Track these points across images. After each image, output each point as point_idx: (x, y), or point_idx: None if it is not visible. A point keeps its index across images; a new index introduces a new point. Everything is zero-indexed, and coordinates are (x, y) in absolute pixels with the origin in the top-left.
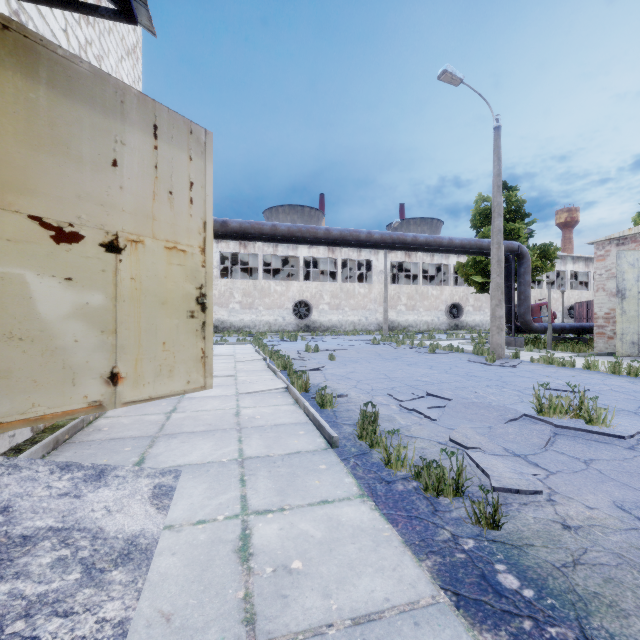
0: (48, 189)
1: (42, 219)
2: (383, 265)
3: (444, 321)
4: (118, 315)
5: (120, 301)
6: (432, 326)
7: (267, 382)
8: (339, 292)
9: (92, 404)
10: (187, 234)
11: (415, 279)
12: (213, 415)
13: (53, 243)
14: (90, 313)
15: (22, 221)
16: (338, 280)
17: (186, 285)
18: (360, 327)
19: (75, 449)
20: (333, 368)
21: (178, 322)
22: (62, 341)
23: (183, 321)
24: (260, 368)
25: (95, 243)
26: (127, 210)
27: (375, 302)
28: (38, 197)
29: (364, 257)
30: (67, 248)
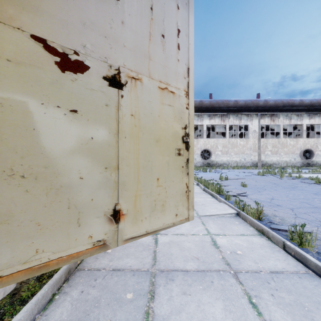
0: (52, 9)
1: (46, 42)
2: (255, 127)
3: (299, 161)
4: (120, 151)
5: (121, 137)
6: (290, 164)
7: (215, 205)
8: (227, 144)
9: (96, 244)
10: (175, 77)
11: (273, 135)
12: (193, 243)
13: (58, 70)
14: (94, 148)
15: (24, 40)
16: (227, 137)
17: (174, 124)
18: (240, 164)
19: (82, 284)
20: (252, 194)
21: (168, 159)
22: (67, 178)
23: (172, 158)
24: (198, 191)
25: (99, 75)
26: (127, 46)
27: (250, 149)
28: (42, 16)
29: (243, 123)
30: (72, 77)
